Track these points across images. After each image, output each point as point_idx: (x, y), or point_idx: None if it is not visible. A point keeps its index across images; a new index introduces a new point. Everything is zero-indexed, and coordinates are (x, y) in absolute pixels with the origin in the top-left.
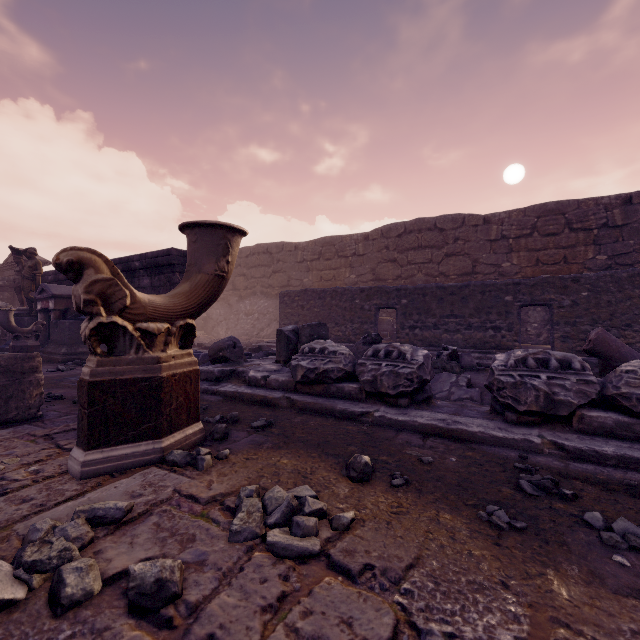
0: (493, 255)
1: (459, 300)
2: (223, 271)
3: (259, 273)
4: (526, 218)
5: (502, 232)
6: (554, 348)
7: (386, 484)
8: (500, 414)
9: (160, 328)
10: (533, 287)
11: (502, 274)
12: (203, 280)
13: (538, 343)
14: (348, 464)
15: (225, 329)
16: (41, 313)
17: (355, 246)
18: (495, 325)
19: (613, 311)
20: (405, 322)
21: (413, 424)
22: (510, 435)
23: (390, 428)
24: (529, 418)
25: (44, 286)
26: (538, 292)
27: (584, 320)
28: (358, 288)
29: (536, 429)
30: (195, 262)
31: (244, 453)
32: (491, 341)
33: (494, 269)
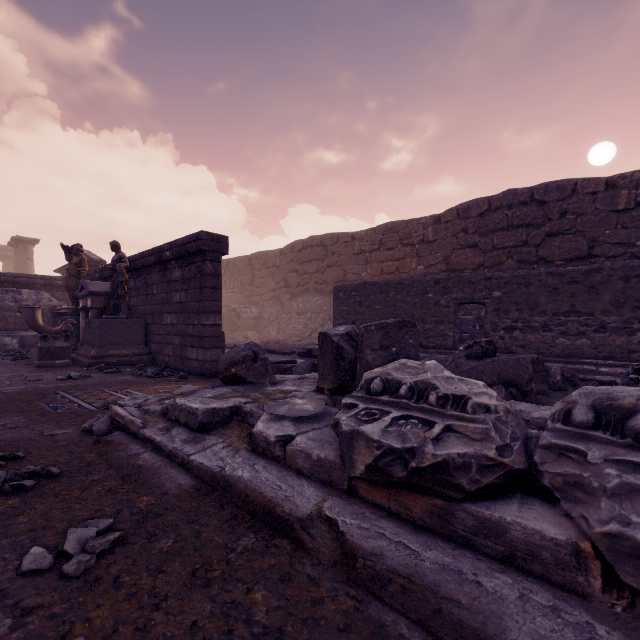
0: (622, 230)
1: (584, 290)
2: None
3: (312, 268)
4: None
5: (637, 198)
6: None
7: None
8: None
9: None
10: None
11: (637, 256)
12: None
13: None
14: None
15: (276, 329)
16: (82, 312)
17: (423, 231)
18: None
19: None
20: (498, 321)
21: None
22: None
23: None
24: None
25: (83, 283)
26: None
27: None
28: (431, 278)
29: None
30: None
31: None
32: None
33: (623, 249)
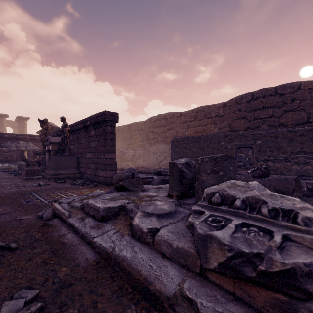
0: None
1: (308, 140)
2: None
3: (160, 130)
4: None
5: None
6: None
7: None
8: None
9: None
10: None
11: None
12: None
13: None
14: None
15: (142, 161)
16: (47, 152)
17: (217, 111)
18: None
19: None
20: (259, 157)
21: None
22: None
23: None
24: None
25: (48, 137)
26: None
27: None
28: (223, 134)
29: None
30: None
31: None
32: None
33: None
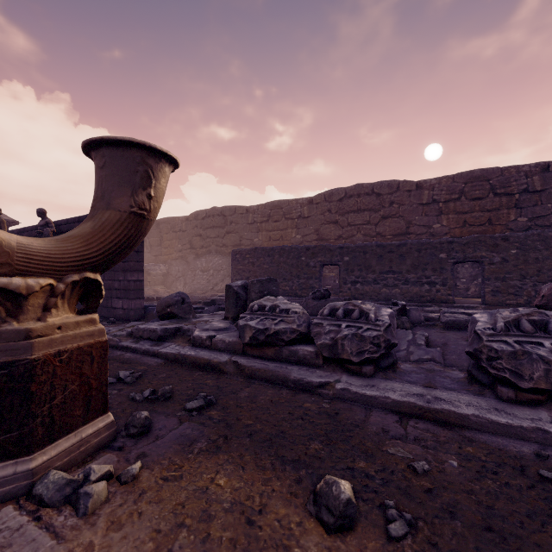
0: (425, 217)
1: (397, 257)
2: (142, 208)
3: (214, 233)
4: (454, 184)
5: (433, 196)
6: (485, 301)
7: (379, 533)
8: (486, 386)
9: (31, 285)
10: (466, 245)
11: (433, 234)
12: (112, 219)
13: (466, 296)
14: (317, 493)
15: (183, 284)
16: None
17: (300, 209)
18: (430, 280)
19: (540, 267)
20: (347, 277)
21: (385, 401)
22: (516, 421)
23: (356, 405)
24: (532, 396)
25: None
26: (470, 250)
27: (513, 276)
28: (304, 246)
29: (544, 411)
30: (102, 195)
31: (164, 465)
32: (427, 295)
33: (426, 230)
